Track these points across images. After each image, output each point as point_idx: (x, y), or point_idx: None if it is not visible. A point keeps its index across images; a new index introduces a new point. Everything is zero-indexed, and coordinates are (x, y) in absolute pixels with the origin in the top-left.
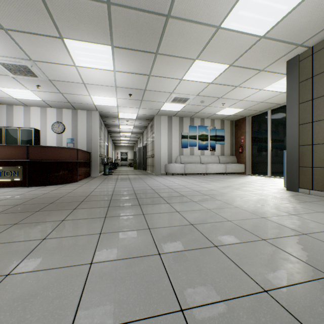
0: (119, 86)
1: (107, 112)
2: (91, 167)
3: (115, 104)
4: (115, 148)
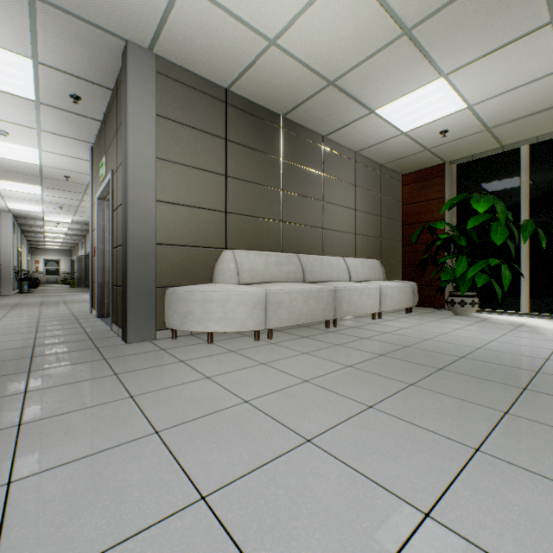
0: (48, 201)
1: (27, 214)
2: (1, 284)
3: (40, 210)
4: (32, 252)
